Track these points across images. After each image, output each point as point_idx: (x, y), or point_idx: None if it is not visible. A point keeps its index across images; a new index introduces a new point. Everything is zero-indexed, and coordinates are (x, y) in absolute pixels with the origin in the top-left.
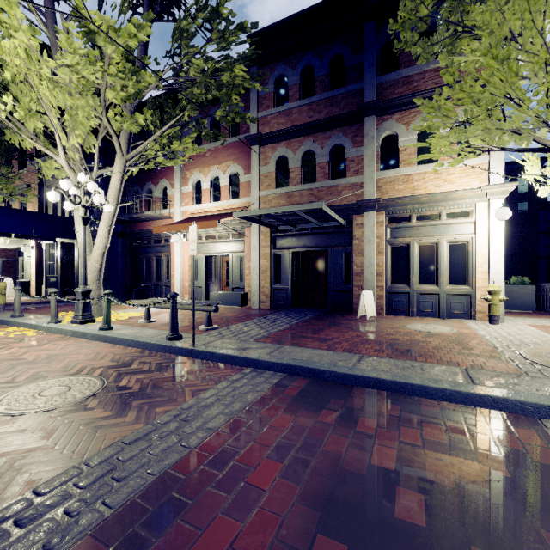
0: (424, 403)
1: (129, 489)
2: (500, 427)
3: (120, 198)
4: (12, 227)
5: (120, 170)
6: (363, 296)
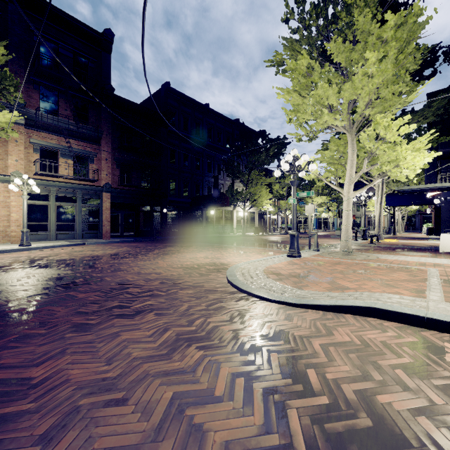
0: None
1: None
2: None
3: (383, 192)
4: (401, 202)
5: (381, 181)
6: (440, 237)
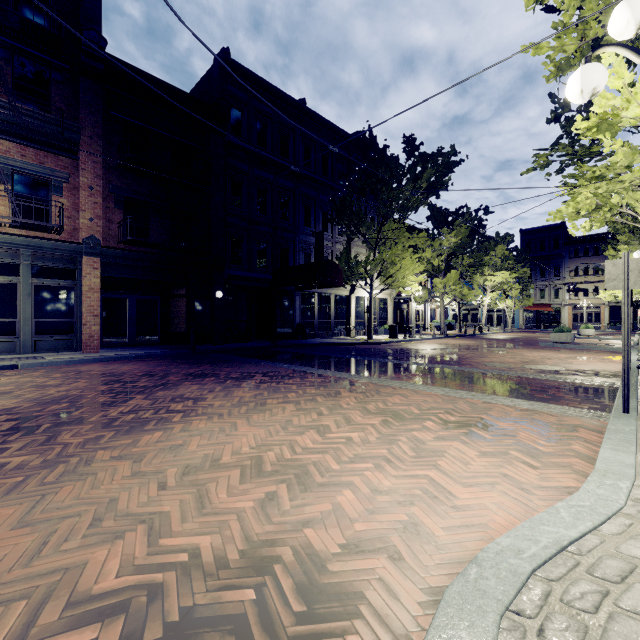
0: (605, 400)
1: (498, 373)
2: (584, 404)
3: None
4: None
5: None
6: None
